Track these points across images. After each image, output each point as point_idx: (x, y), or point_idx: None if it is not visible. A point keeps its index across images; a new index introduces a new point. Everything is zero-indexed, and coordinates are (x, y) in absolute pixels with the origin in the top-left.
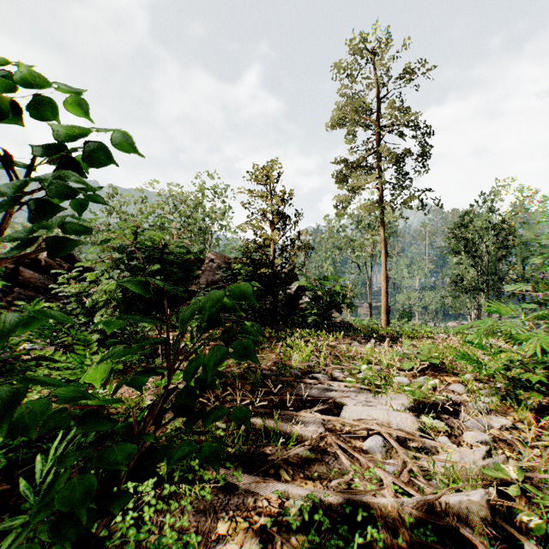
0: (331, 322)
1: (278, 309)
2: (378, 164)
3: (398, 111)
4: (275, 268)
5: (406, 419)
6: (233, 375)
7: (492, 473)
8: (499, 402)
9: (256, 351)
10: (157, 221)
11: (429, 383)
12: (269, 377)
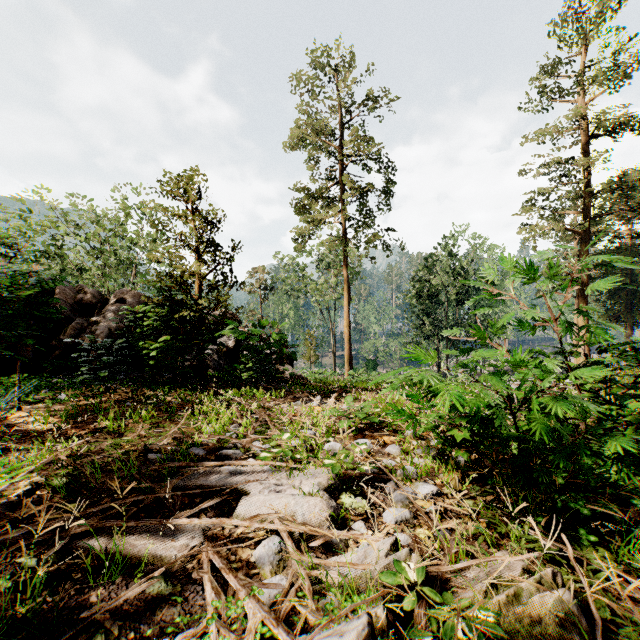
0: (280, 377)
1: (213, 363)
2: (341, 196)
3: (361, 140)
4: (200, 311)
5: (316, 505)
6: (101, 465)
7: (391, 578)
8: (432, 462)
9: (157, 423)
10: (48, 245)
11: (356, 451)
12: (157, 462)
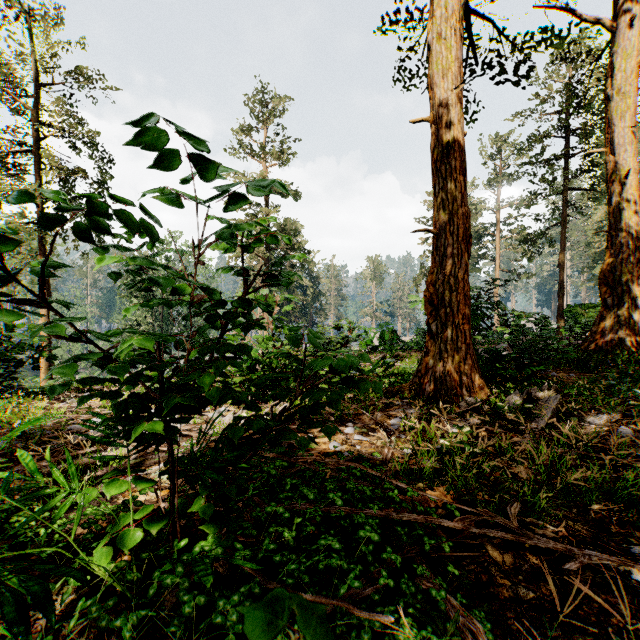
0: None
1: None
2: (36, 170)
3: (68, 114)
4: None
5: None
6: None
7: None
8: None
9: None
10: None
11: None
12: None
